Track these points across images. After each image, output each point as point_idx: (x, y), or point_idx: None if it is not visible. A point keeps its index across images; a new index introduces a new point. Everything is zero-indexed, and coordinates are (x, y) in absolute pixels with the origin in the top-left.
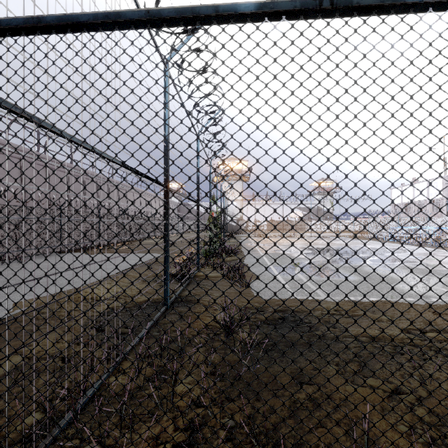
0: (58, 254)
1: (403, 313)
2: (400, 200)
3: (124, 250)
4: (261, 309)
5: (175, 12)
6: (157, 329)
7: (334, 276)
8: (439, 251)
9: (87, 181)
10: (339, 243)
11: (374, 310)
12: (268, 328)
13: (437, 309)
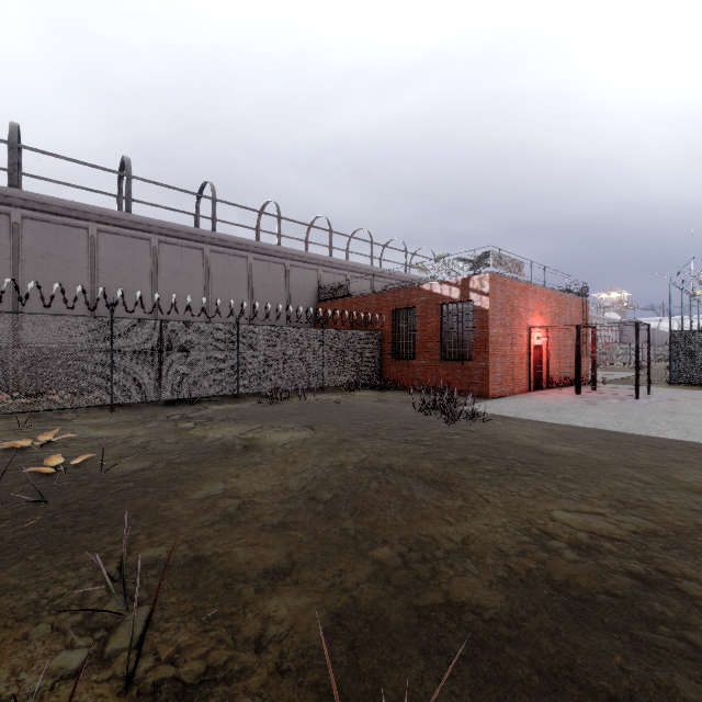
0: None
1: None
2: None
3: (602, 370)
4: None
5: None
6: None
7: None
8: None
9: None
10: None
11: None
12: None
13: None
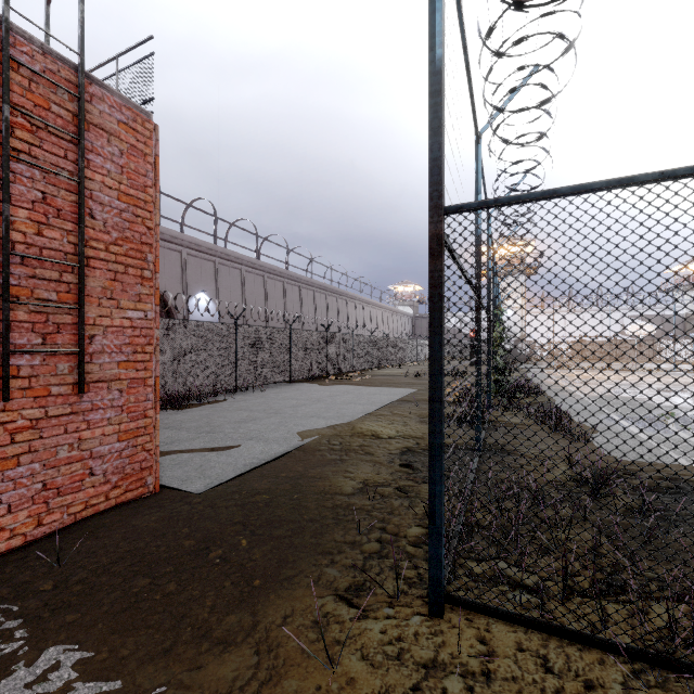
0: (288, 384)
1: None
2: None
3: (361, 382)
4: (629, 472)
5: (691, 170)
6: (483, 476)
7: None
8: None
9: (303, 291)
10: None
11: None
12: (655, 496)
13: None
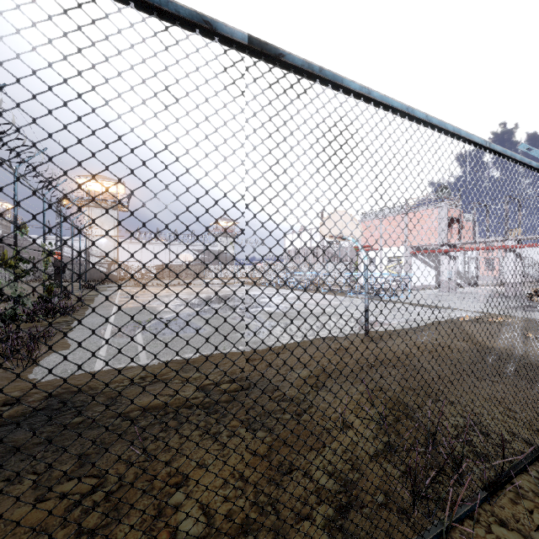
0: None
1: (219, 366)
2: (292, 246)
3: None
4: (14, 401)
5: None
6: None
7: (182, 331)
8: (307, 294)
9: None
10: (226, 291)
11: (191, 368)
12: None
13: (256, 355)
